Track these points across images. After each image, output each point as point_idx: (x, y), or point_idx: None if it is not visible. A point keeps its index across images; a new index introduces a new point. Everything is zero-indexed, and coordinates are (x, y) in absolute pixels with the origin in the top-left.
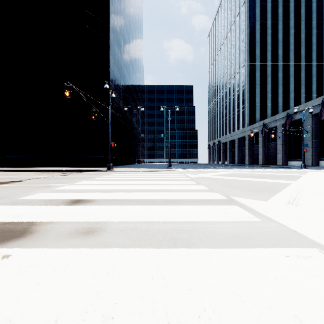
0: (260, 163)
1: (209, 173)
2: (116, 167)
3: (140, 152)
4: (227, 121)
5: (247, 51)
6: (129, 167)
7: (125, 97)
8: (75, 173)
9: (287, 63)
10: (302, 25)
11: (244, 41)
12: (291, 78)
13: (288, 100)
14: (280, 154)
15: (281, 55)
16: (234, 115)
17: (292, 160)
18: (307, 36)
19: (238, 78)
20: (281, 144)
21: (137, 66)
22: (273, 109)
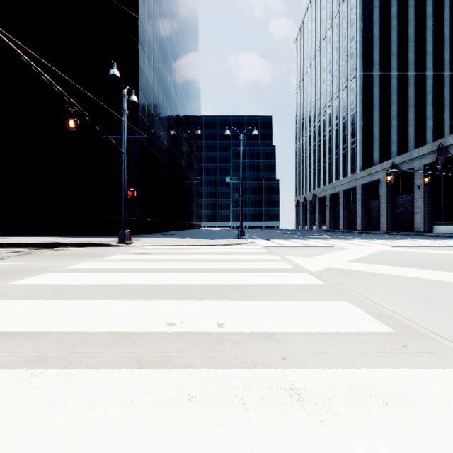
0: (383, 229)
1: (333, 252)
2: (145, 237)
3: (194, 211)
4: (325, 164)
5: (359, 54)
6: (169, 237)
7: (169, 123)
8: (41, 251)
9: (423, 72)
10: (445, 13)
11: (355, 39)
12: (428, 96)
13: (423, 130)
14: (419, 214)
15: (412, 61)
16: (337, 154)
17: (442, 223)
18: (452, 30)
19: (344, 97)
20: (421, 198)
21: (189, 79)
22: (400, 144)
